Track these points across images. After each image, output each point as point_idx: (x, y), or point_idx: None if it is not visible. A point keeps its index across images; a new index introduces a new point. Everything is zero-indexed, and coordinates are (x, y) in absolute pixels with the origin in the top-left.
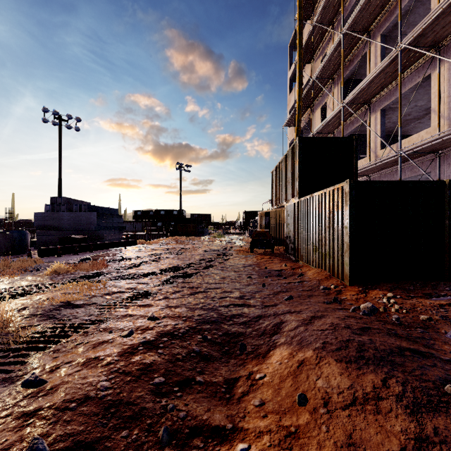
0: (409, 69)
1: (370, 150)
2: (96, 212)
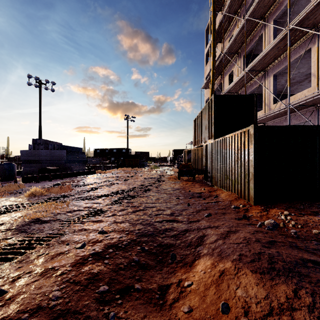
0: (294, 44)
1: (265, 104)
2: (65, 150)
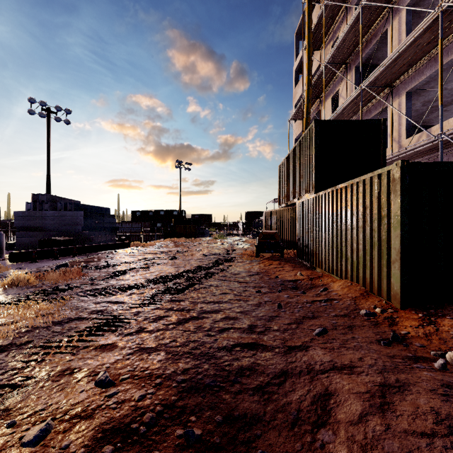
0: (445, 40)
1: (393, 140)
2: (83, 211)
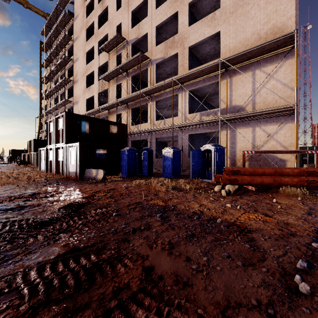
0: None
1: None
2: None
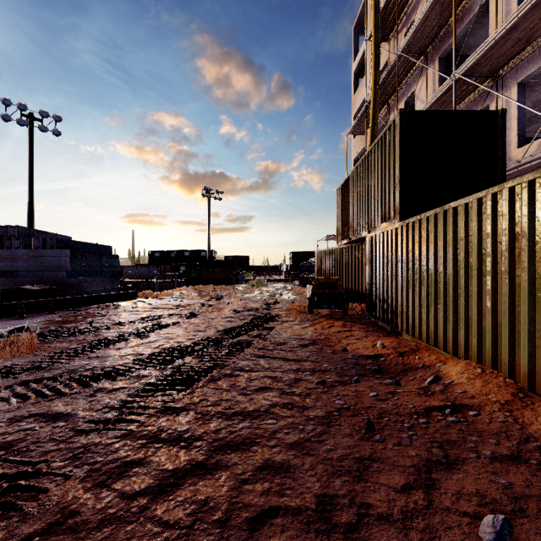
0: None
1: None
2: (68, 249)
